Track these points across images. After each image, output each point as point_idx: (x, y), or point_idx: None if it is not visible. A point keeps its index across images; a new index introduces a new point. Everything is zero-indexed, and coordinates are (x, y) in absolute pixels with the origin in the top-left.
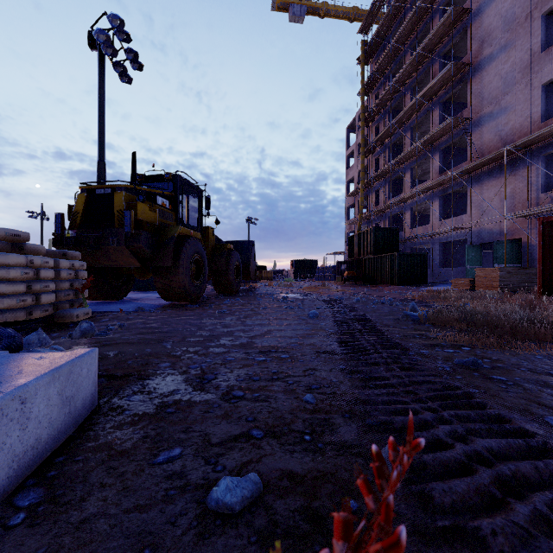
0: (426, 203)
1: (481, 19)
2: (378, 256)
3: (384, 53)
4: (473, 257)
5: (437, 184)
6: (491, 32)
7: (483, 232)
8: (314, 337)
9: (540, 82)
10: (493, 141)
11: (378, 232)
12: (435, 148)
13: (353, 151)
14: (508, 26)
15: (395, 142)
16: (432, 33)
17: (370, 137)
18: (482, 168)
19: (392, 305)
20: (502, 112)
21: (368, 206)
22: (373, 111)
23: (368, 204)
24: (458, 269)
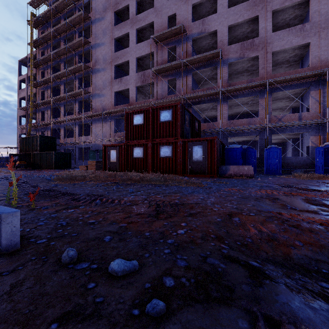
0: (73, 126)
1: (95, 51)
2: (43, 152)
3: (48, 32)
4: (92, 156)
5: (77, 118)
6: (99, 59)
7: (96, 145)
8: (1, 187)
9: (114, 90)
10: (100, 106)
11: (43, 138)
12: (77, 99)
13: (25, 79)
14: (104, 61)
15: (55, 86)
16: (74, 42)
17: (38, 76)
18: (96, 116)
19: (44, 177)
20: (103, 96)
21: (36, 119)
22: (40, 62)
23: (36, 118)
24: (86, 161)
